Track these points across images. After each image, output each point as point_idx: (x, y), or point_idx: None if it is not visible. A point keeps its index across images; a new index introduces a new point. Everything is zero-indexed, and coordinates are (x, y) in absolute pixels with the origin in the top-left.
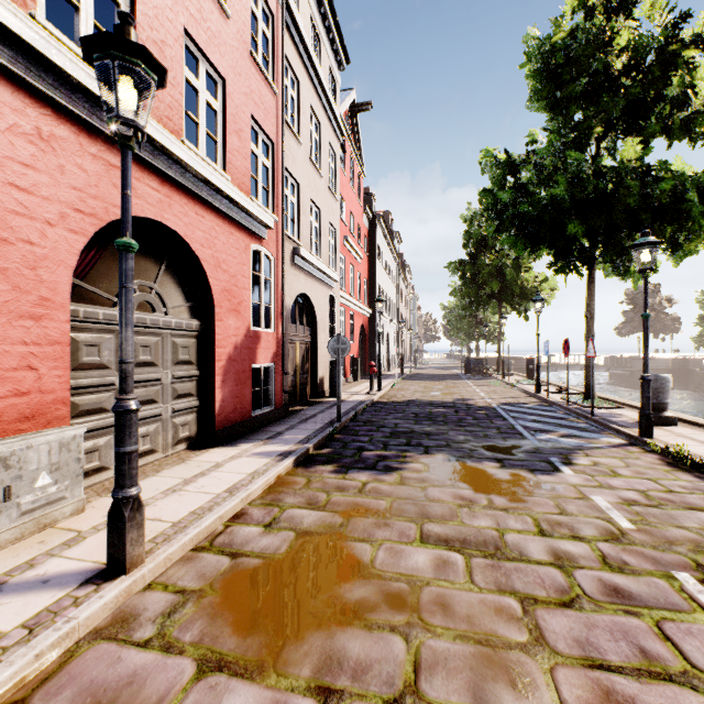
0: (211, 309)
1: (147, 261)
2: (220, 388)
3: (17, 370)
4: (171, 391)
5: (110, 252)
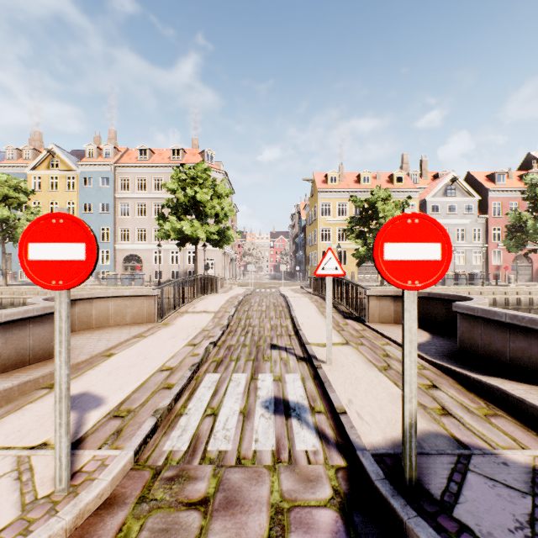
0: (532, 263)
1: (520, 258)
2: (533, 274)
3: (507, 270)
4: (524, 274)
5: (515, 258)
